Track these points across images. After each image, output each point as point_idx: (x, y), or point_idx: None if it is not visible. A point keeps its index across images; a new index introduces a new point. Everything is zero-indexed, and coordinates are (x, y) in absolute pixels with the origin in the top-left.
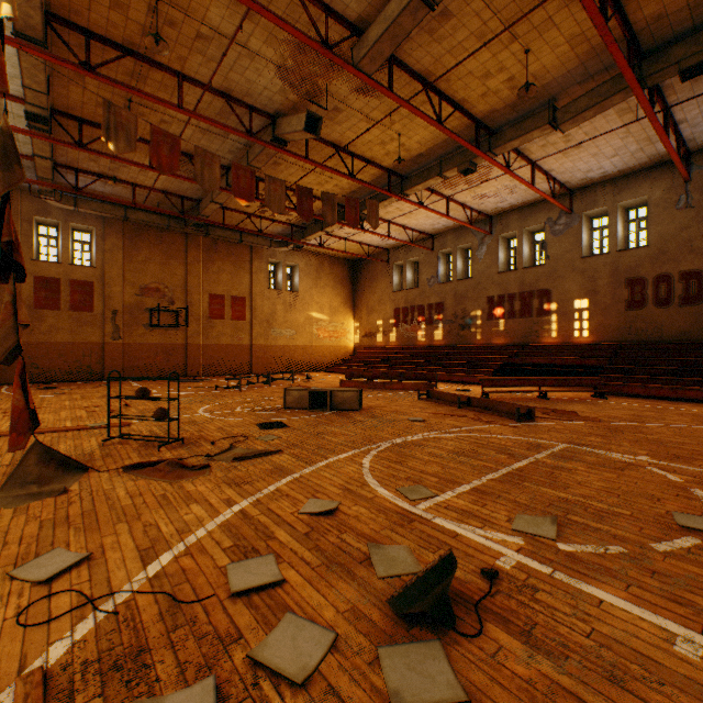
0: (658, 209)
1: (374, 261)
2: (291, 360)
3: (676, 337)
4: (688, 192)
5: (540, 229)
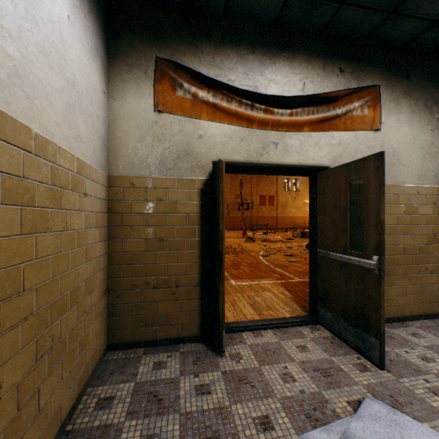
0: None
1: None
2: (295, 223)
3: None
4: None
5: None
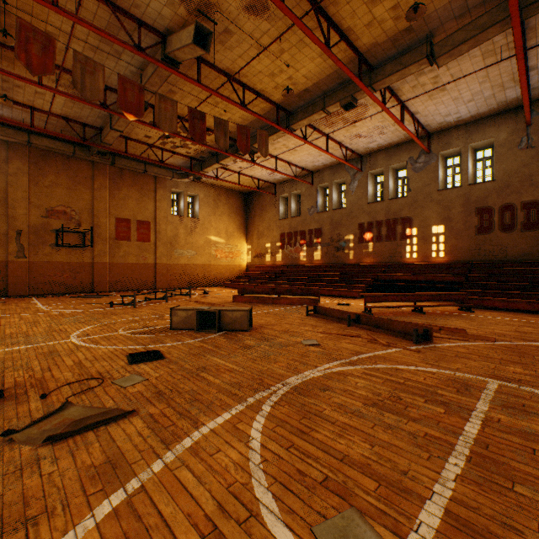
0: (503, 149)
1: (263, 194)
2: (192, 277)
3: (518, 257)
4: (529, 135)
5: (403, 166)
